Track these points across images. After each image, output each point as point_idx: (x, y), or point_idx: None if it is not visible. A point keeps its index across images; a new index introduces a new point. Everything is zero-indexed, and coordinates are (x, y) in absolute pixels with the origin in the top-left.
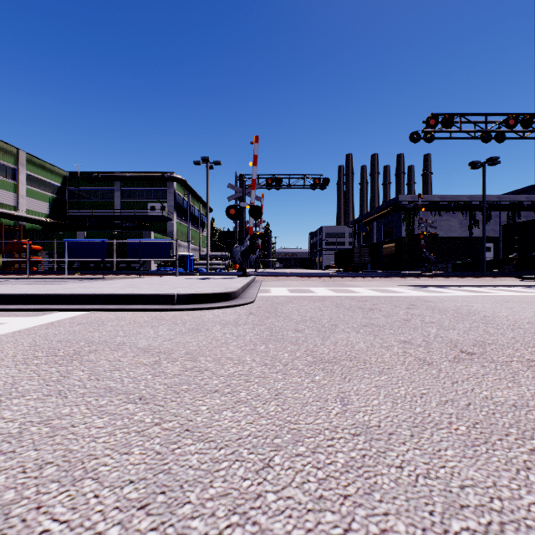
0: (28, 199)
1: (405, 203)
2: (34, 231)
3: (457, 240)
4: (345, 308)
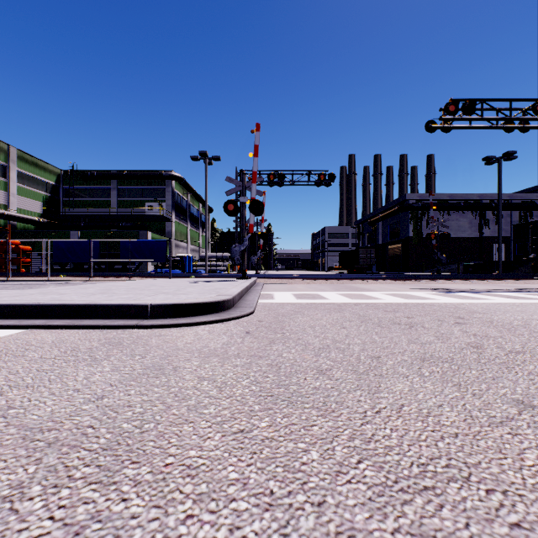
0: (19, 197)
1: (413, 202)
2: (26, 231)
3: (467, 240)
4: (375, 324)
